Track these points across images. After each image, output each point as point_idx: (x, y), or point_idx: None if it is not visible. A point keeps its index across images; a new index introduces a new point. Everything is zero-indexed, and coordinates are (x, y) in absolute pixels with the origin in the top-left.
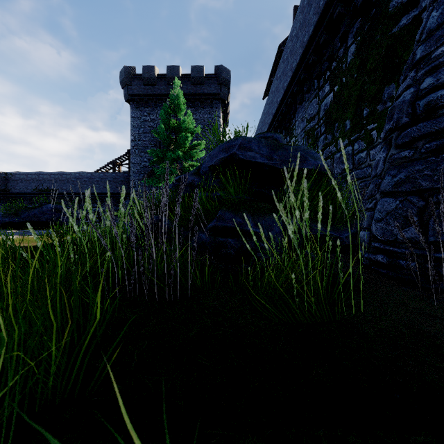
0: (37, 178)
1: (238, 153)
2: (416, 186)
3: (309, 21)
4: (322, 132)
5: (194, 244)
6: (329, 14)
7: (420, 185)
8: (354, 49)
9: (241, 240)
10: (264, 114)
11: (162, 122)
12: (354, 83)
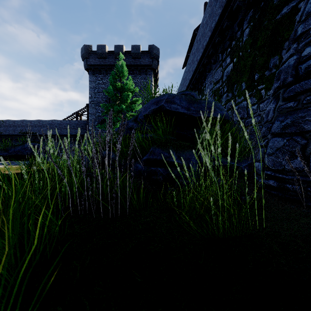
0: (22, 124)
1: (165, 105)
2: (299, 129)
3: (216, 12)
4: (224, 91)
5: (131, 173)
6: (230, 7)
7: (303, 128)
8: (248, 32)
9: (167, 169)
10: (183, 79)
11: (111, 84)
12: (248, 56)
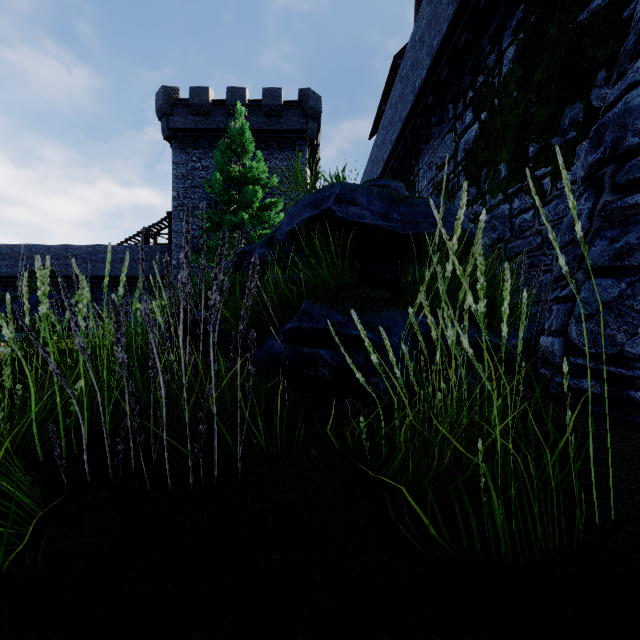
0: (29, 254)
1: (334, 209)
2: None
3: (442, 14)
4: (461, 183)
5: (250, 368)
6: (474, 1)
7: None
8: (514, 53)
9: (340, 352)
10: (371, 160)
11: (218, 169)
12: (512, 106)
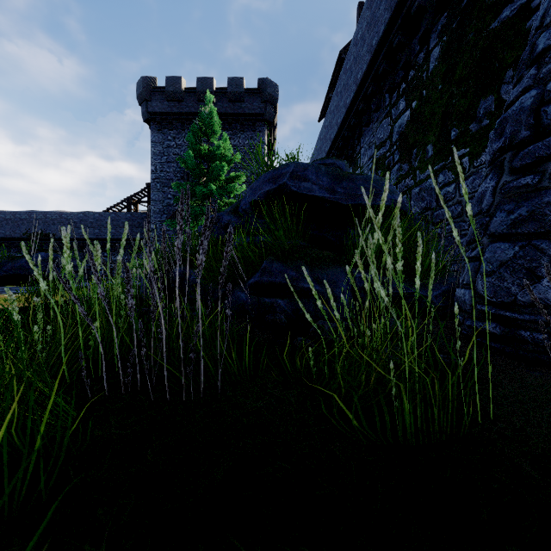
0: (28, 219)
1: (289, 184)
2: (545, 226)
3: (379, 18)
4: (395, 160)
5: (227, 311)
6: (406, 8)
7: None
8: (439, 53)
9: (294, 301)
10: (320, 139)
11: (191, 147)
12: (438, 97)
